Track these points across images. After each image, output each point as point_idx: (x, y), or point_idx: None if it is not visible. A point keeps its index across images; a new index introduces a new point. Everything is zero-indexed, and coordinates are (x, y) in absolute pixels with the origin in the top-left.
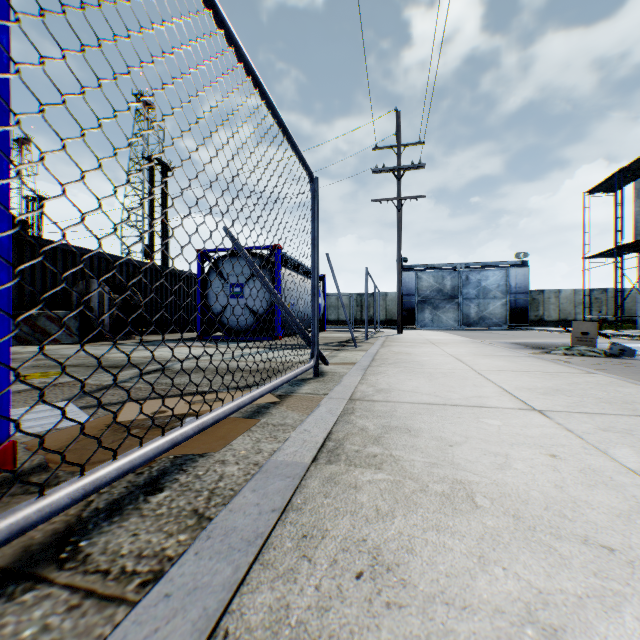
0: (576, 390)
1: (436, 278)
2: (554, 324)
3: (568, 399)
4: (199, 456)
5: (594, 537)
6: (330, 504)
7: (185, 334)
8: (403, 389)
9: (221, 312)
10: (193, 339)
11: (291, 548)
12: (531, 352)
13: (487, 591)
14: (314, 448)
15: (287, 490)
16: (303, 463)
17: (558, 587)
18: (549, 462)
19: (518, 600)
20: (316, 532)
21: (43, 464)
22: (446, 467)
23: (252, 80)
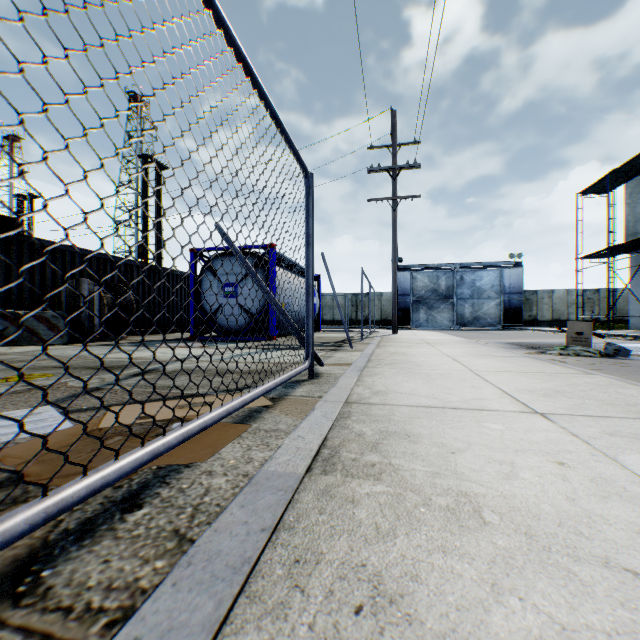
0: (576, 392)
1: (431, 278)
2: (547, 324)
3: (569, 401)
4: (184, 466)
5: (615, 558)
6: (325, 522)
7: (178, 334)
8: (400, 391)
9: (215, 312)
10: (186, 339)
11: (282, 576)
12: (526, 352)
13: (504, 628)
14: (308, 456)
15: (278, 505)
16: (296, 474)
17: (583, 622)
18: (557, 470)
19: (540, 639)
20: (310, 556)
21: (13, 477)
22: (449, 477)
23: (243, 67)
